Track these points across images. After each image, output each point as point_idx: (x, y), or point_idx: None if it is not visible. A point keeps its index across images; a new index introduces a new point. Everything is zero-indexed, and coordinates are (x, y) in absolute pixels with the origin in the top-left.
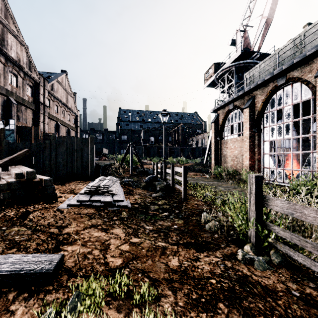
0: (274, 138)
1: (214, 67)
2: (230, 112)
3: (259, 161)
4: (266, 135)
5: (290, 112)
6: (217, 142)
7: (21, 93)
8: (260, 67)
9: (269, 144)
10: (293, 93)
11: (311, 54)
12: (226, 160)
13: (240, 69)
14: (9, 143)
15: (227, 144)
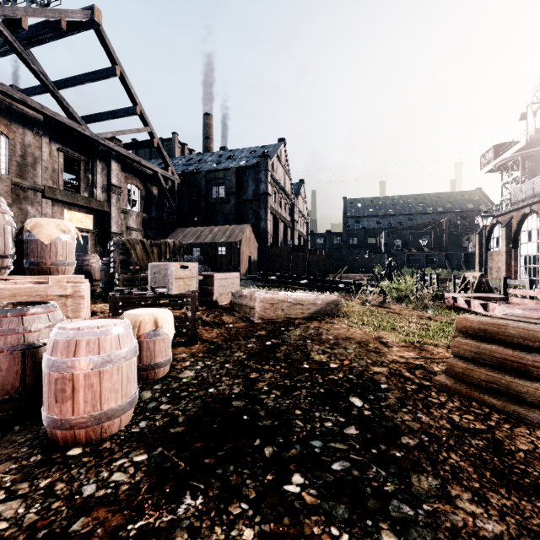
0: (526, 254)
1: (494, 150)
2: (496, 225)
3: (516, 272)
4: (522, 251)
5: (536, 235)
6: (482, 254)
7: (287, 217)
8: (522, 188)
9: (523, 259)
10: (537, 220)
11: (537, 201)
12: (491, 271)
13: (530, 155)
14: (329, 262)
15: (492, 256)
